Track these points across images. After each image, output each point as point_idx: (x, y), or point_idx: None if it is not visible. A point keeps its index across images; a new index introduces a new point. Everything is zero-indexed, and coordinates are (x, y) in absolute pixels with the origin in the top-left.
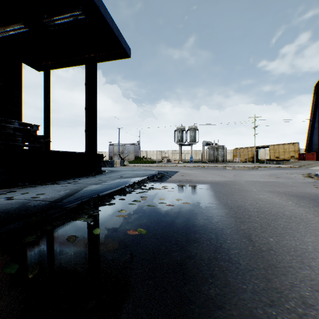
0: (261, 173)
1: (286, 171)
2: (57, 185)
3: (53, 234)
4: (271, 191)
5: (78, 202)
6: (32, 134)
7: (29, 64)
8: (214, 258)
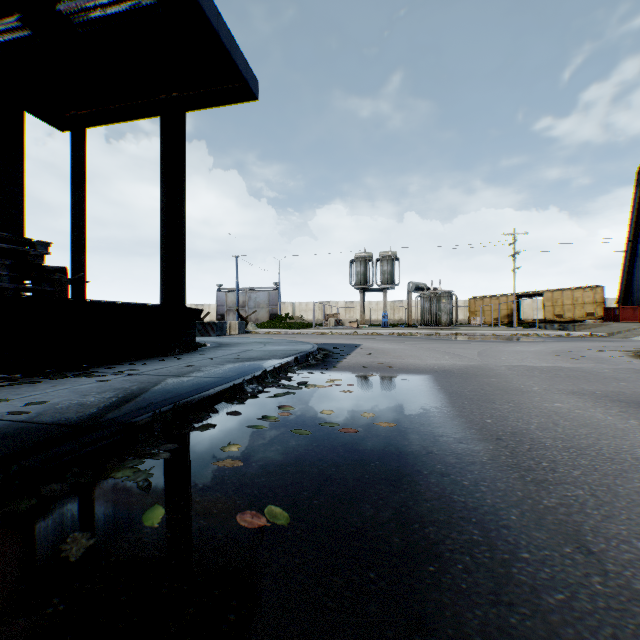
0: (535, 349)
1: (586, 345)
2: (88, 379)
3: (31, 526)
4: (574, 391)
5: (121, 425)
6: (33, 263)
7: (41, 115)
8: (500, 632)
